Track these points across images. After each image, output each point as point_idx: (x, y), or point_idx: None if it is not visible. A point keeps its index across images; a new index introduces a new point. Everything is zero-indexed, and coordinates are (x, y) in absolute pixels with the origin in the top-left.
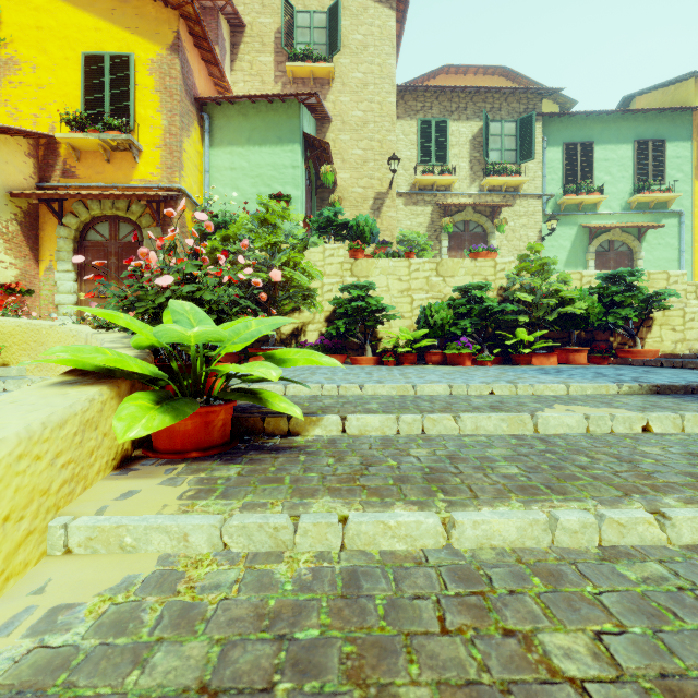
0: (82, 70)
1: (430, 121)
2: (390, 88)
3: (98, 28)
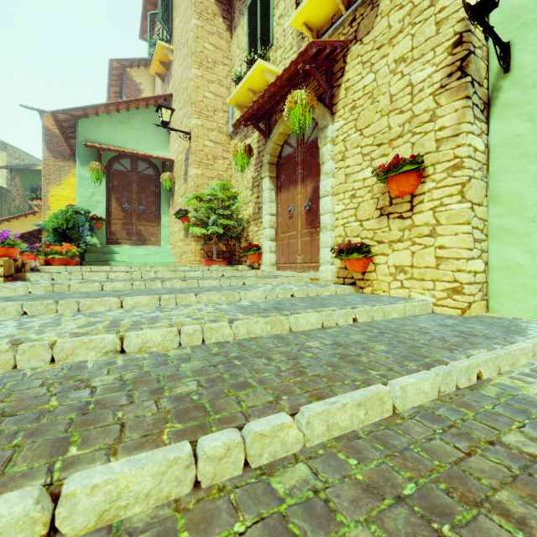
0: None
1: None
2: (191, 11)
3: None
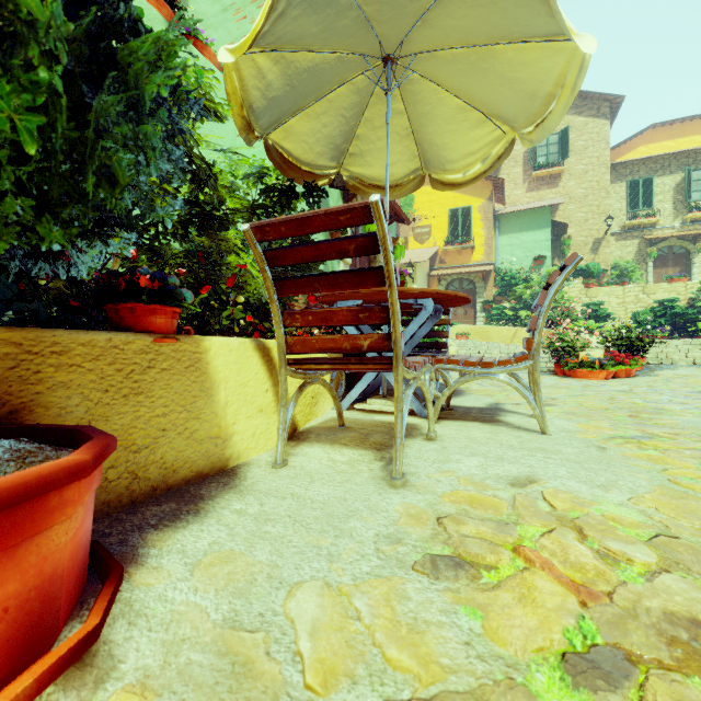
0: (449, 217)
1: (637, 180)
2: (605, 170)
3: (455, 197)
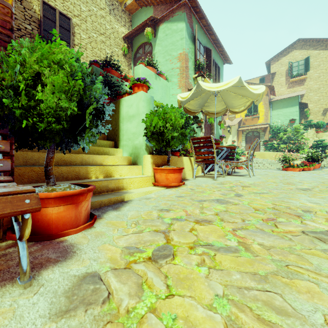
0: None
1: None
2: None
3: None
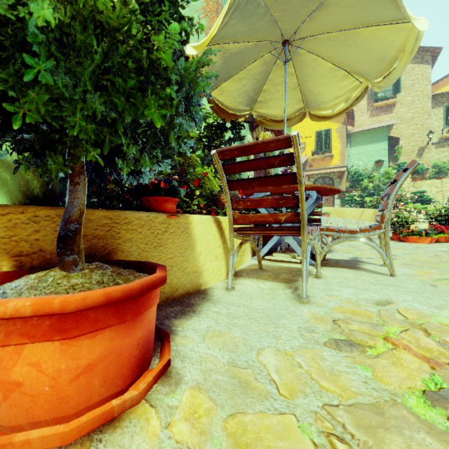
0: (315, 136)
1: None
2: (427, 100)
3: (319, 123)
